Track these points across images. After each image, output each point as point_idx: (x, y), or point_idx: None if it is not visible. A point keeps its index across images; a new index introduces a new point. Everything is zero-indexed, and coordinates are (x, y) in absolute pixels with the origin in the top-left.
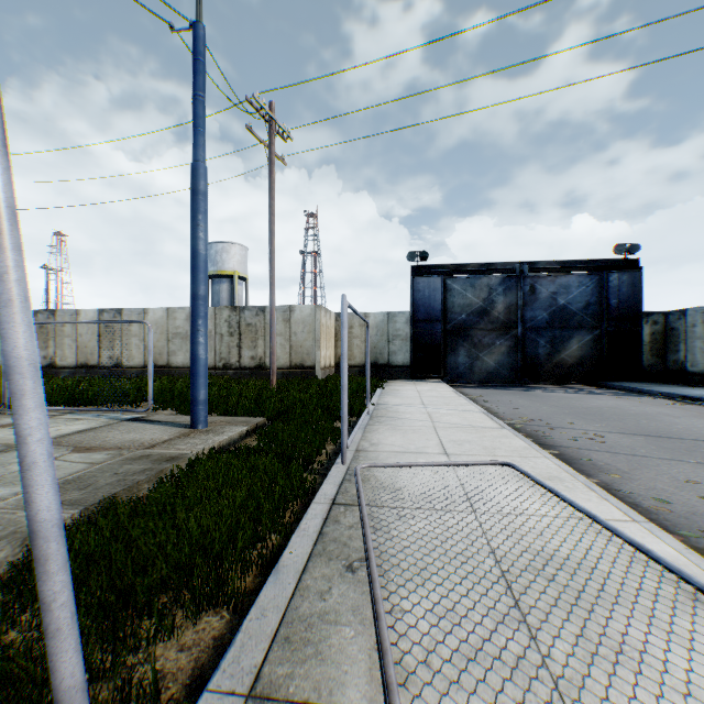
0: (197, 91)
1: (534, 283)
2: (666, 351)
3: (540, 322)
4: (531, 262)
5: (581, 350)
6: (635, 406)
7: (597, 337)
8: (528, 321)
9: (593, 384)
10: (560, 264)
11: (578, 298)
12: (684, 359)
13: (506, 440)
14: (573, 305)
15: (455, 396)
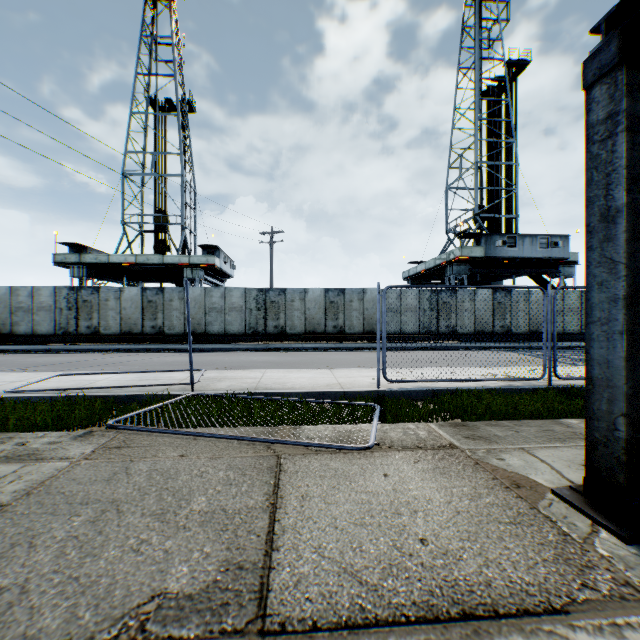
0: None
1: None
2: None
3: None
4: None
5: None
6: None
7: None
8: None
9: None
10: None
11: None
12: None
13: (16, 374)
14: None
15: None
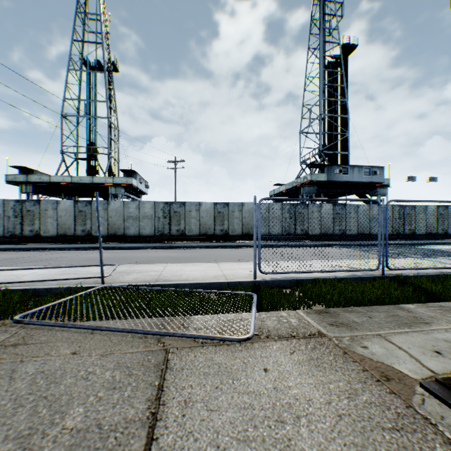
0: None
1: None
2: None
3: None
4: None
5: None
6: None
7: None
8: None
9: None
10: None
11: None
12: None
13: None
14: None
15: None
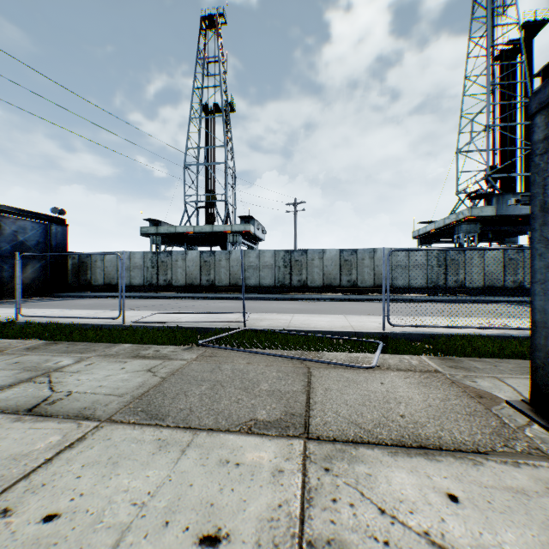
0: None
1: (1, 221)
2: (80, 274)
3: (6, 252)
4: None
5: (35, 273)
6: (104, 301)
7: (45, 265)
8: None
9: (43, 296)
10: (20, 211)
11: (33, 238)
12: (92, 278)
13: (131, 312)
14: (30, 242)
15: (10, 309)
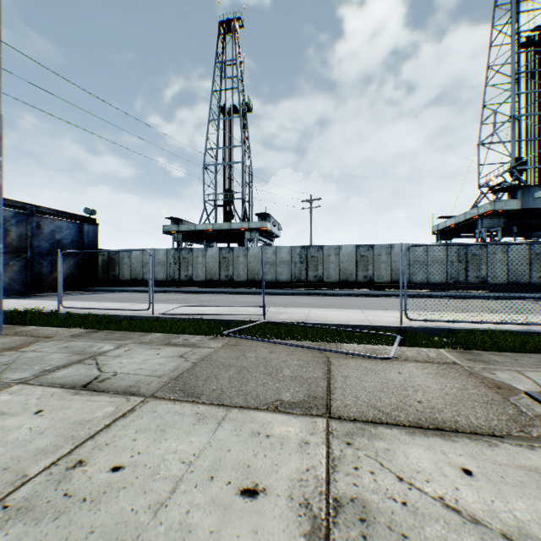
0: (1, 54)
1: (41, 221)
2: (109, 270)
3: (45, 250)
4: (37, 205)
5: (70, 269)
6: (132, 295)
7: (79, 261)
8: (37, 248)
9: (76, 290)
10: (57, 212)
11: (68, 236)
12: (120, 274)
13: (157, 305)
14: (66, 240)
15: (50, 301)
